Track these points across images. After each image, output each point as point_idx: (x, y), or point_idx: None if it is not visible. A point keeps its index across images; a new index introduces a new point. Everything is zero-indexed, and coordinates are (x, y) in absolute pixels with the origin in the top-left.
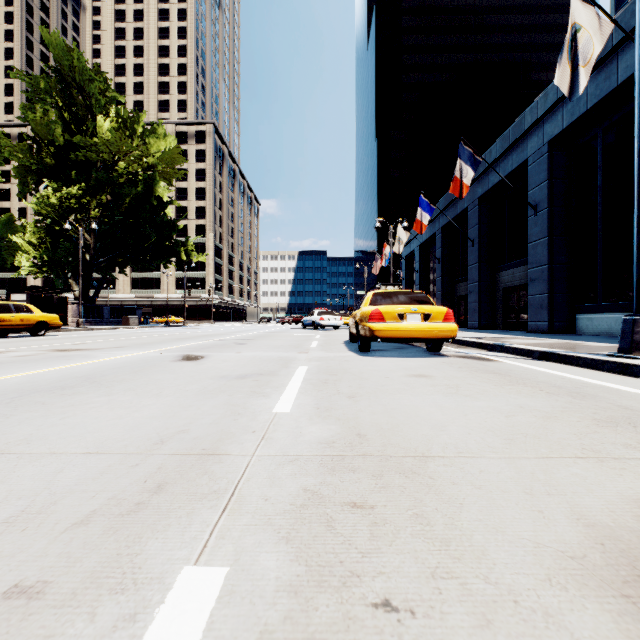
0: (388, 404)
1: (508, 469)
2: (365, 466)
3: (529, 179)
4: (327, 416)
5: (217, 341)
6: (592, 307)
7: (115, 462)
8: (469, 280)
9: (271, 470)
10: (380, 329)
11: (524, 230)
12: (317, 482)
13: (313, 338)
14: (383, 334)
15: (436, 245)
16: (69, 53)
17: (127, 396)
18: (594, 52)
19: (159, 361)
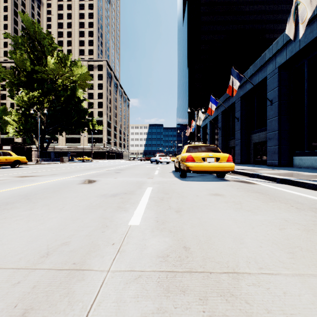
0: (201, 218)
1: (305, 290)
2: (192, 285)
3: (268, 86)
4: (163, 228)
5: (106, 171)
6: (302, 153)
7: (3, 279)
8: (236, 139)
9: (119, 290)
10: (192, 166)
11: (265, 113)
12: (155, 308)
13: (156, 169)
14: (194, 169)
15: (218, 121)
16: (33, 24)
17: (42, 210)
18: (307, 16)
19: (71, 184)
